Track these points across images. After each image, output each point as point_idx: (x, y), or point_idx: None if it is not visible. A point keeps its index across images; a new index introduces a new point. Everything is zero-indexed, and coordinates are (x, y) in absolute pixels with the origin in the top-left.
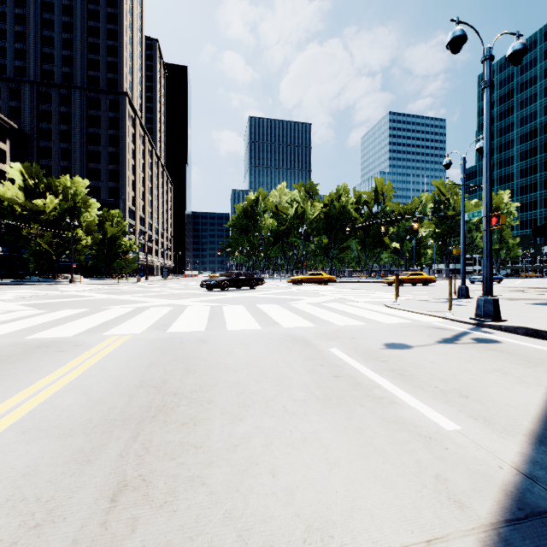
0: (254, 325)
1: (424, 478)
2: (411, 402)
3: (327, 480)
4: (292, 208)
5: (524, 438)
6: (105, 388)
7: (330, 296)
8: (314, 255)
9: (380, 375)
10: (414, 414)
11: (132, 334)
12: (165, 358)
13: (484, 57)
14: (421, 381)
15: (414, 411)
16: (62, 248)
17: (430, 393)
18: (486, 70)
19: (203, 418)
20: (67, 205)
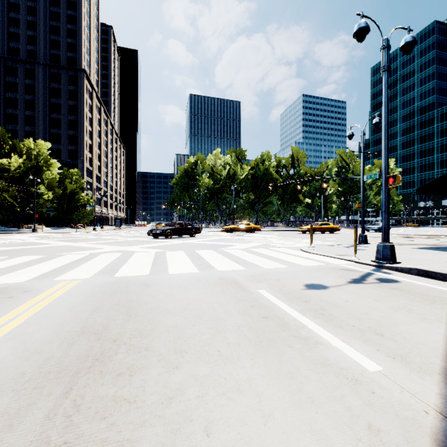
0: (192, 269)
1: (357, 429)
2: (334, 342)
3: (263, 438)
4: (225, 170)
5: (440, 378)
6: (46, 336)
7: (256, 242)
8: (243, 208)
9: (304, 315)
10: (339, 354)
11: (82, 279)
12: (109, 302)
13: (383, 46)
14: (340, 320)
15: (338, 352)
16: (26, 201)
17: (349, 332)
18: (385, 57)
19: (140, 367)
20: (30, 164)
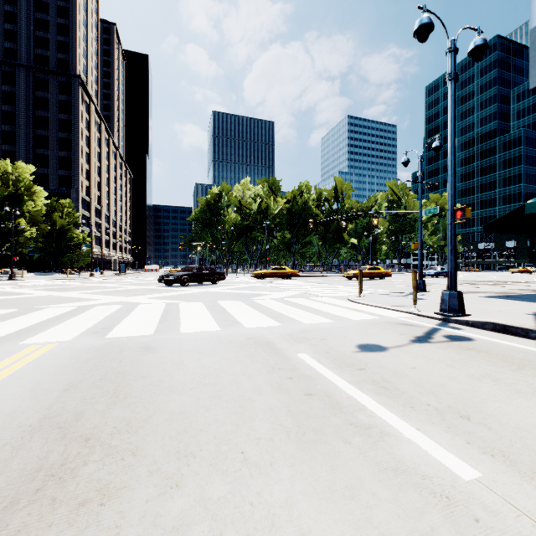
0: (212, 325)
1: None
2: (407, 431)
3: None
4: (256, 203)
5: None
6: None
7: (294, 290)
8: (277, 249)
9: (361, 390)
10: (416, 452)
11: (60, 342)
12: (91, 376)
13: (449, 49)
14: (410, 397)
15: (414, 448)
16: (1, 239)
17: (425, 415)
18: (451, 62)
19: (119, 487)
20: (6, 192)
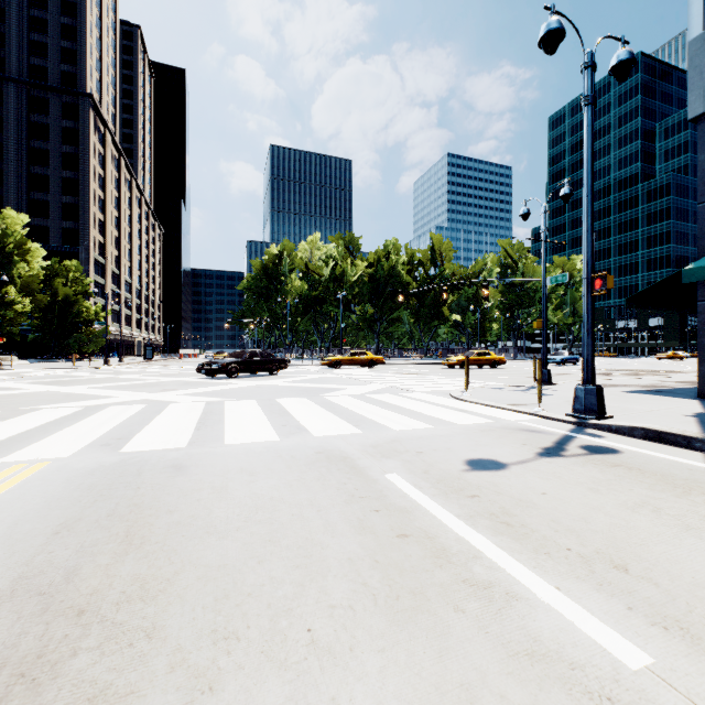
0: (268, 433)
1: None
2: (542, 591)
3: None
4: (328, 268)
5: None
6: None
7: (378, 383)
8: (356, 328)
9: (475, 528)
10: (558, 625)
11: (54, 459)
12: (94, 511)
13: (584, 64)
14: (542, 537)
15: (554, 618)
16: None
17: (565, 565)
18: (587, 82)
19: (122, 693)
20: None
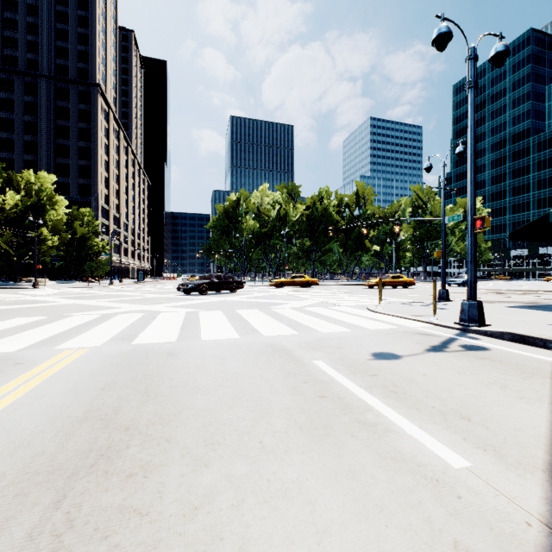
0: (231, 333)
1: (440, 548)
2: (409, 429)
3: None
4: (274, 210)
5: (544, 476)
6: (37, 423)
7: (313, 299)
8: (296, 257)
9: (371, 393)
10: (415, 446)
11: (90, 347)
12: (123, 378)
13: (468, 57)
14: (417, 400)
15: (413, 442)
16: (25, 248)
17: (428, 416)
18: (471, 70)
19: (158, 464)
20: (30, 202)
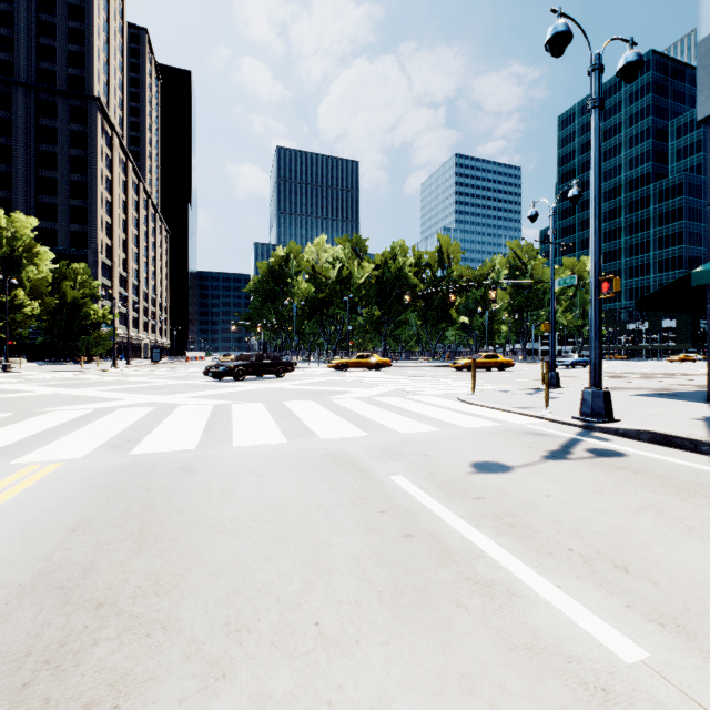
0: (276, 436)
1: None
2: (543, 589)
3: None
4: (334, 270)
5: None
6: None
7: (385, 386)
8: (362, 331)
9: (479, 529)
10: (557, 621)
11: (67, 460)
12: (108, 511)
13: (592, 67)
14: (545, 538)
15: (554, 614)
16: None
17: (567, 565)
18: (595, 84)
19: (141, 679)
20: None
